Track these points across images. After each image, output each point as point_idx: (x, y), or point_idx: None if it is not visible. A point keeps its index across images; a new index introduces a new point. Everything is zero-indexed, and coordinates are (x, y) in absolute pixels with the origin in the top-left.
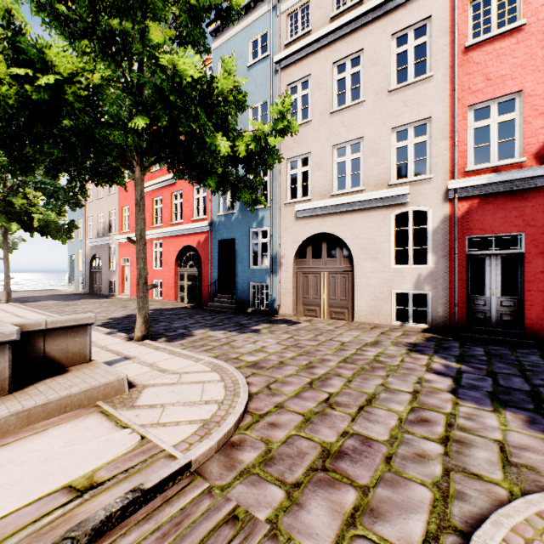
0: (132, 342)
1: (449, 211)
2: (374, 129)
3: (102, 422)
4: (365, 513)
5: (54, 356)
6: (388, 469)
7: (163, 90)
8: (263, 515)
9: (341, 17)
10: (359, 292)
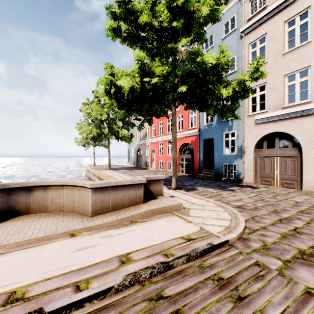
0: (170, 189)
1: None
2: None
3: (180, 219)
4: None
5: (152, 191)
6: None
7: (194, 71)
8: (273, 267)
9: None
10: (307, 170)
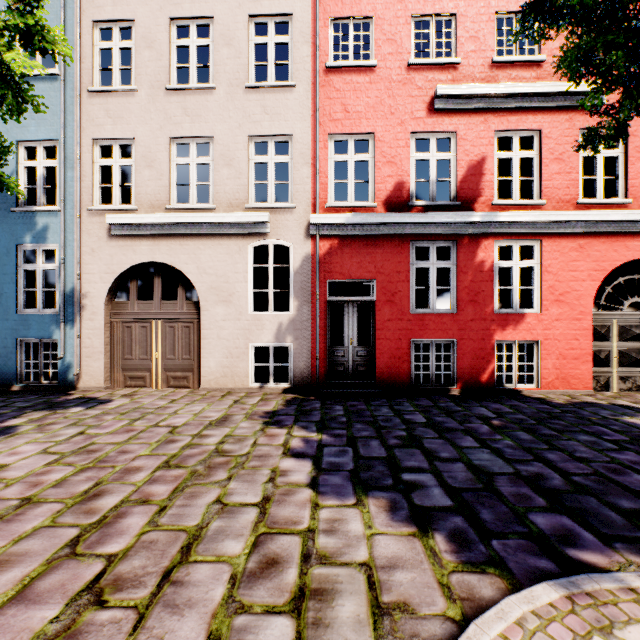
0: None
1: (311, 249)
2: (228, 130)
3: None
4: None
5: None
6: None
7: None
8: None
9: None
10: (209, 348)
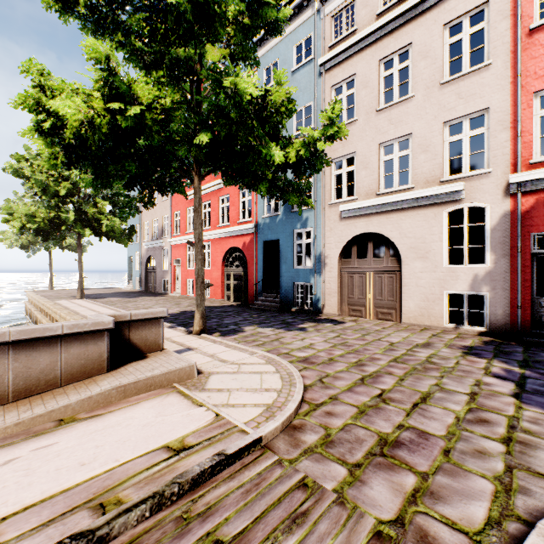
0: (191, 335)
1: (510, 206)
2: (424, 124)
3: (181, 400)
4: (425, 495)
5: (136, 344)
6: (447, 461)
7: (224, 108)
8: (329, 486)
9: (388, 13)
10: (408, 293)
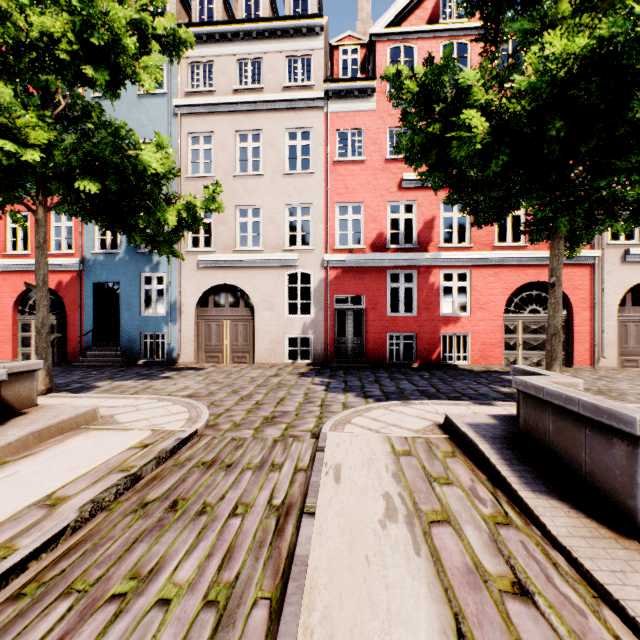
0: None
1: (324, 276)
2: (272, 201)
3: (107, 431)
4: (291, 427)
5: (8, 400)
6: (298, 417)
7: (117, 164)
8: (247, 436)
9: (244, 93)
10: (260, 338)
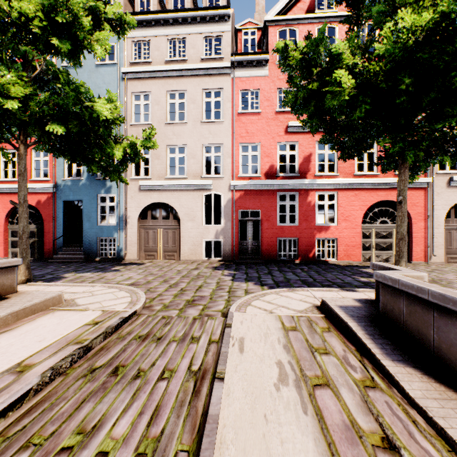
0: None
1: (231, 196)
2: (193, 142)
3: (68, 311)
4: (206, 308)
5: None
6: (211, 300)
7: (77, 113)
8: (174, 315)
9: (172, 63)
10: (184, 241)
